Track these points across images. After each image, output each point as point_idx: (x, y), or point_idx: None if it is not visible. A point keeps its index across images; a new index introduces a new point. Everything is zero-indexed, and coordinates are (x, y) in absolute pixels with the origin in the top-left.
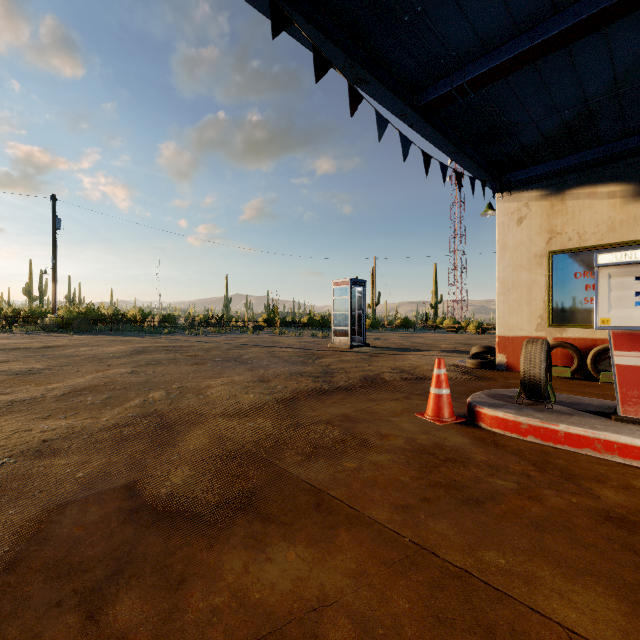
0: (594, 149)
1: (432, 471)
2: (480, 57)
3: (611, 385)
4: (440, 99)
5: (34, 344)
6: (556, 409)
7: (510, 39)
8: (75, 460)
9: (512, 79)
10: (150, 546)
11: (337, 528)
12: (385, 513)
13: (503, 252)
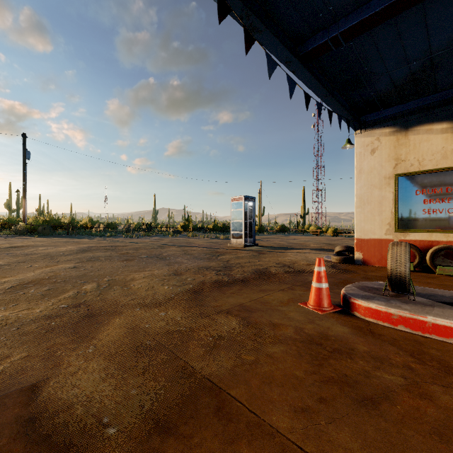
0: (431, 95)
1: (323, 364)
2: (352, 12)
3: (446, 276)
4: (318, 49)
5: (4, 245)
6: (418, 300)
7: None
8: None
9: (375, 33)
10: None
11: (238, 440)
12: (285, 418)
13: (360, 175)
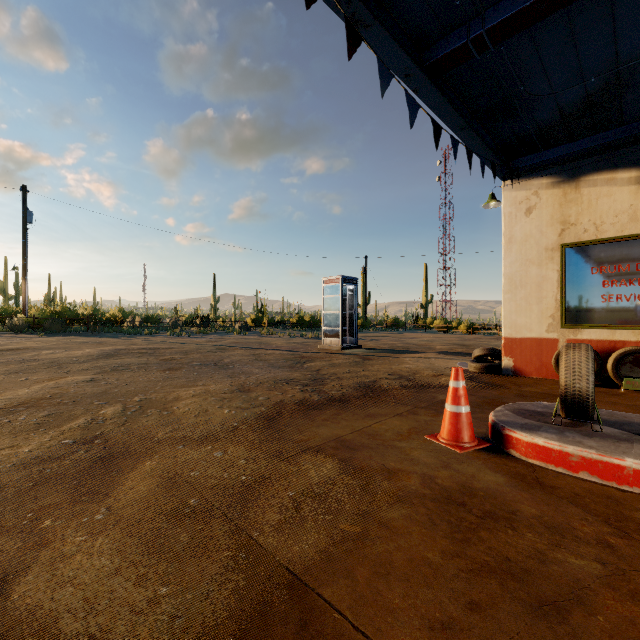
0: (614, 130)
1: (469, 538)
2: None
3: (636, 393)
4: (452, 55)
5: None
6: (606, 432)
7: None
8: None
9: (538, 33)
10: None
11: None
12: None
13: (510, 245)
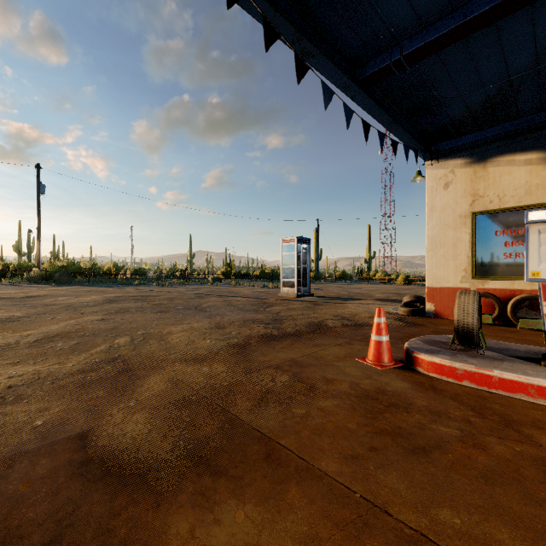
0: (513, 121)
1: (377, 417)
2: (416, 33)
3: (529, 331)
4: (379, 73)
5: (18, 294)
6: (487, 355)
7: (444, 16)
8: (35, 407)
9: (444, 55)
10: (95, 505)
11: (287, 481)
12: (334, 464)
13: (431, 213)
